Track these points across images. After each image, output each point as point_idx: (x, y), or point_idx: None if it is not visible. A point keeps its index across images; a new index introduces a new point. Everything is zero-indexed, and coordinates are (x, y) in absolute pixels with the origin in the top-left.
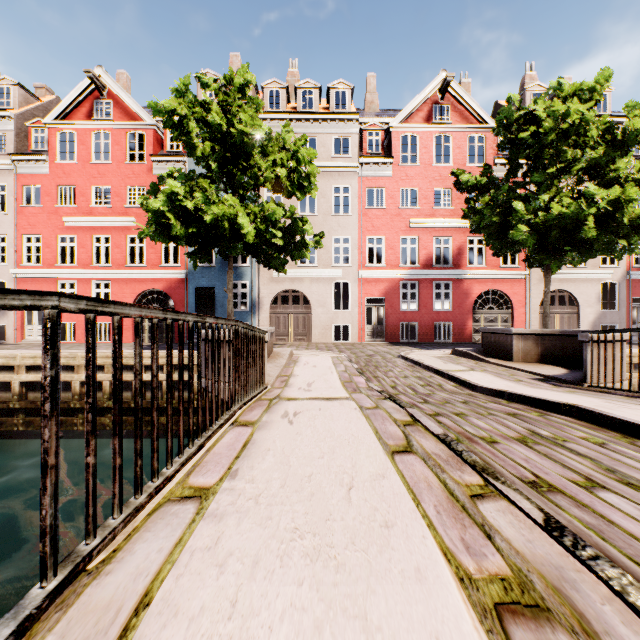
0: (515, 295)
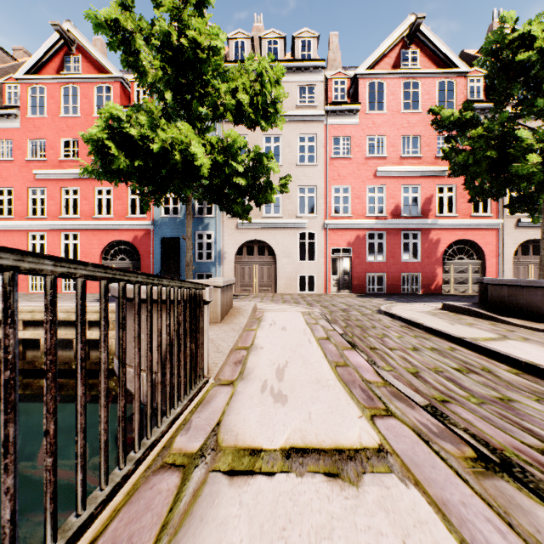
0: (487, 245)
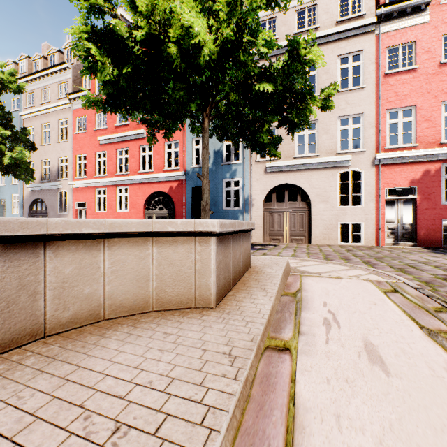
0: None
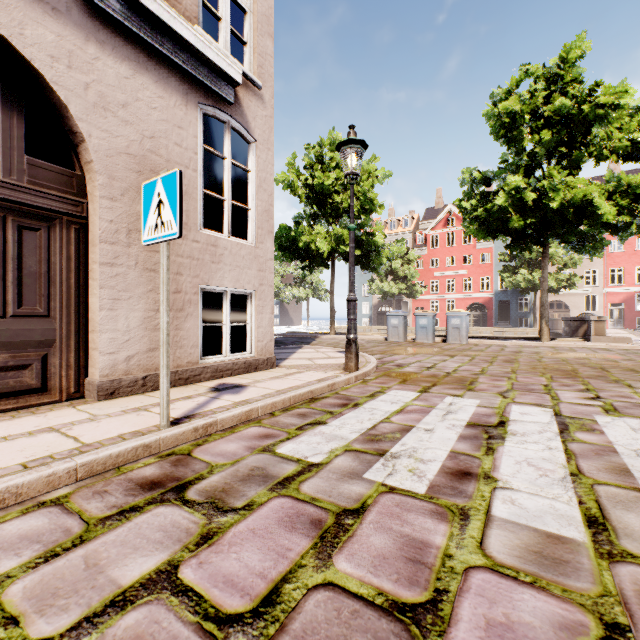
0: None
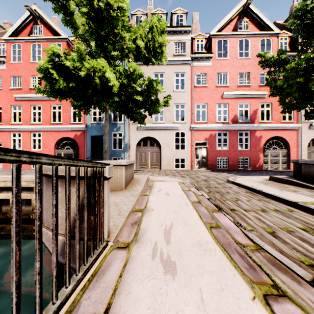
0: (291, 139)
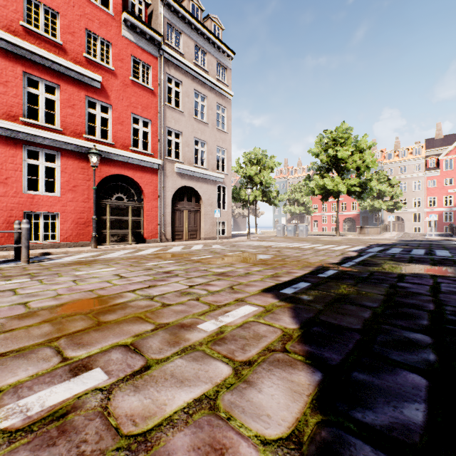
0: None
